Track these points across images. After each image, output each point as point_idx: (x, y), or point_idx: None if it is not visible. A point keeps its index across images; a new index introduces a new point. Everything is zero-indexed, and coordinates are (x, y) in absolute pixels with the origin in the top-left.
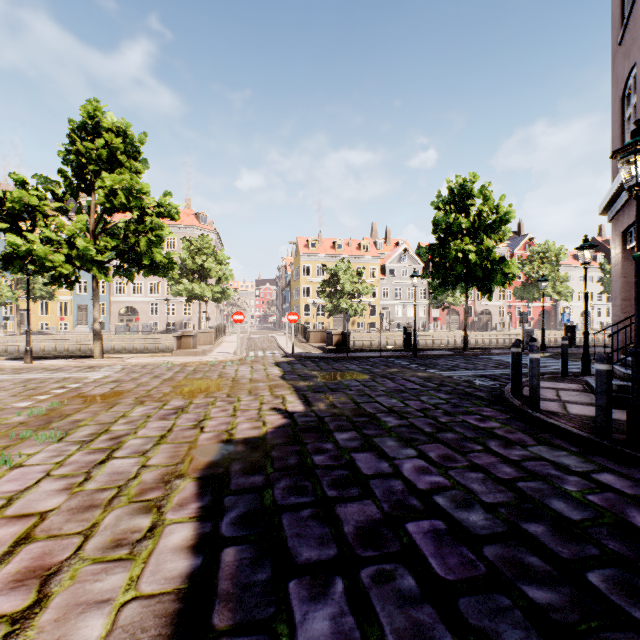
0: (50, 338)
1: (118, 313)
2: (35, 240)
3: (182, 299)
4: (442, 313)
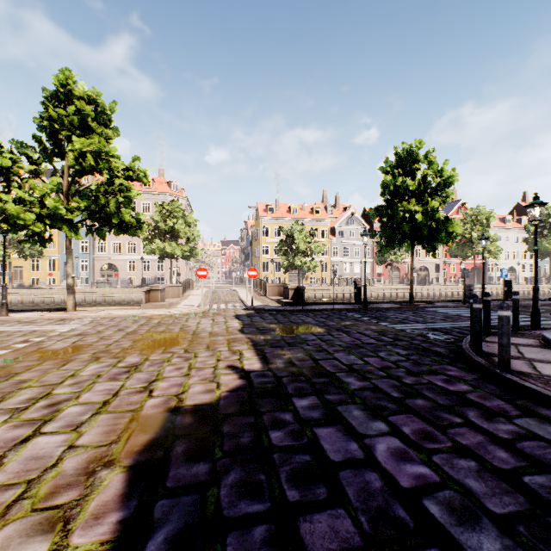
0: (38, 291)
1: (100, 269)
2: (8, 200)
3: (156, 257)
4: (385, 269)
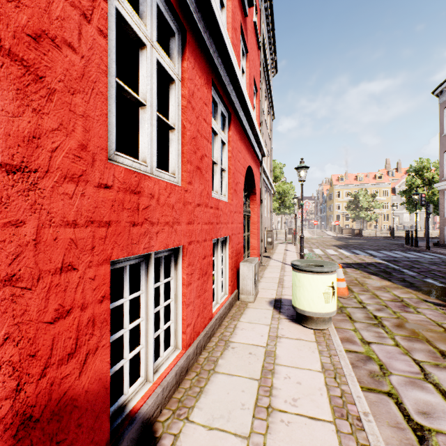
0: None
1: None
2: None
3: None
4: None
